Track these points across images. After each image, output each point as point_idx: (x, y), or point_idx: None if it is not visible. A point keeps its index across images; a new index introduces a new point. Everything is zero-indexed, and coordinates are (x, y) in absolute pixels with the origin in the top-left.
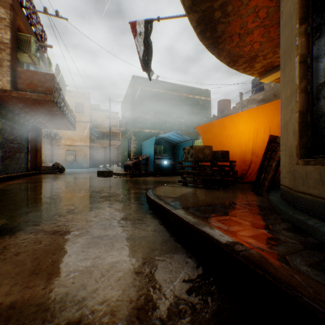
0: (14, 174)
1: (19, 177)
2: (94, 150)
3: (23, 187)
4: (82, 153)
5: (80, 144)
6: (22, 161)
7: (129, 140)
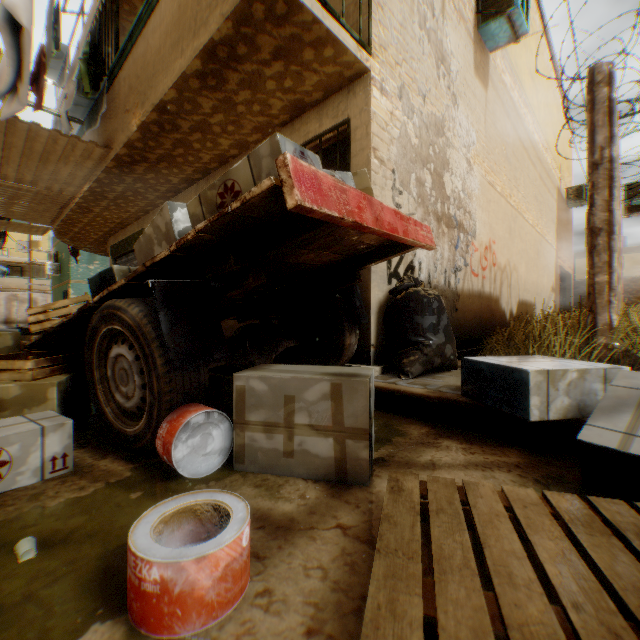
0: None
1: None
2: None
3: None
4: None
5: None
6: None
7: (66, 293)
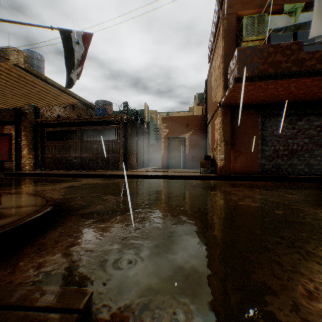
0: (277, 176)
1: (288, 180)
2: None
3: (198, 184)
4: None
5: None
6: (319, 160)
7: None
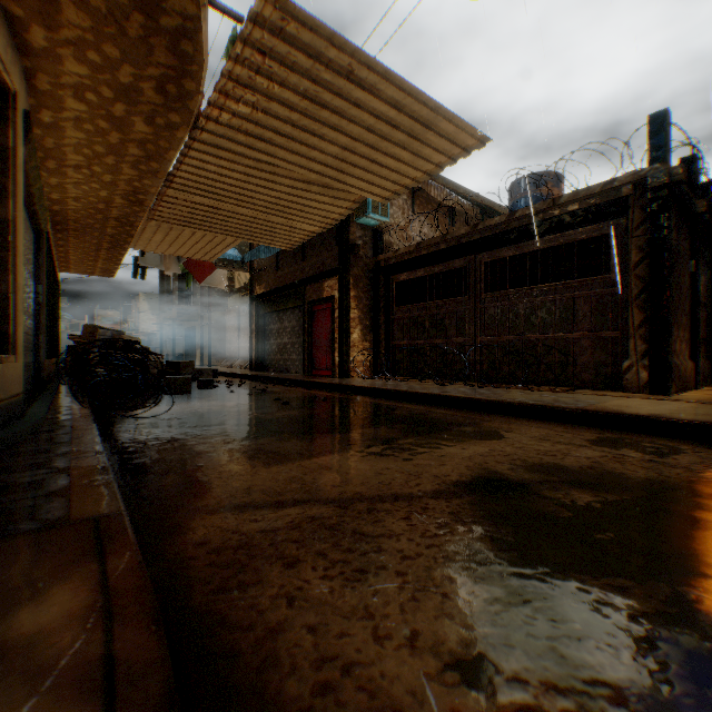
0: None
1: None
2: None
3: None
4: None
5: None
6: None
7: None
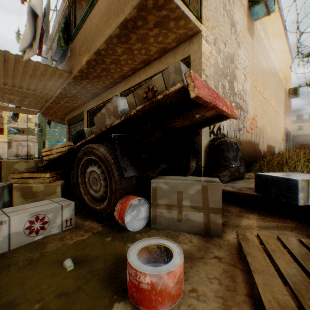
0: None
1: None
2: (12, 144)
3: None
4: (1, 147)
5: (0, 140)
6: None
7: (44, 142)
